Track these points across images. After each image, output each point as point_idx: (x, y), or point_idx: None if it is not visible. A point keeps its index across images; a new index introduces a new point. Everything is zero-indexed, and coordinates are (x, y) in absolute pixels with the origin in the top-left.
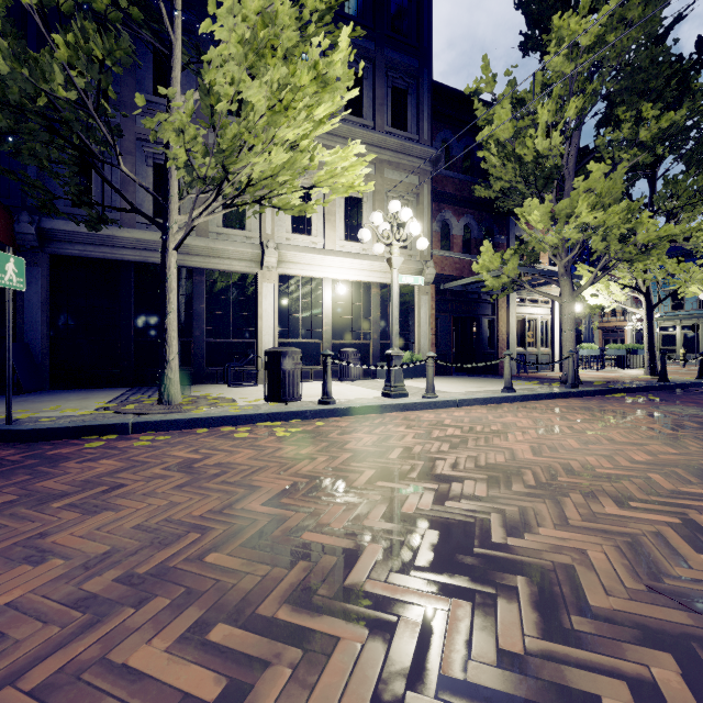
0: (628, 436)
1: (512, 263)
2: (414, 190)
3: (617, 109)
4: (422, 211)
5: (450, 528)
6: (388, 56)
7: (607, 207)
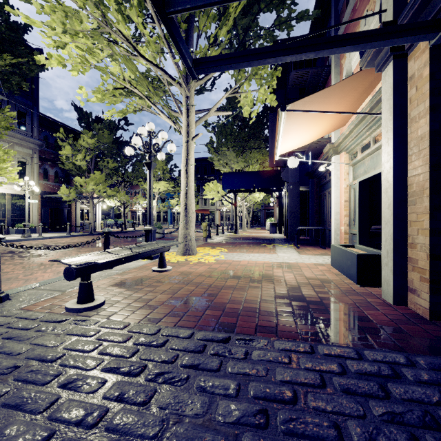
0: (88, 239)
1: (73, 193)
2: (30, 156)
3: (103, 157)
4: (34, 165)
5: (47, 245)
6: (16, 98)
7: (101, 182)
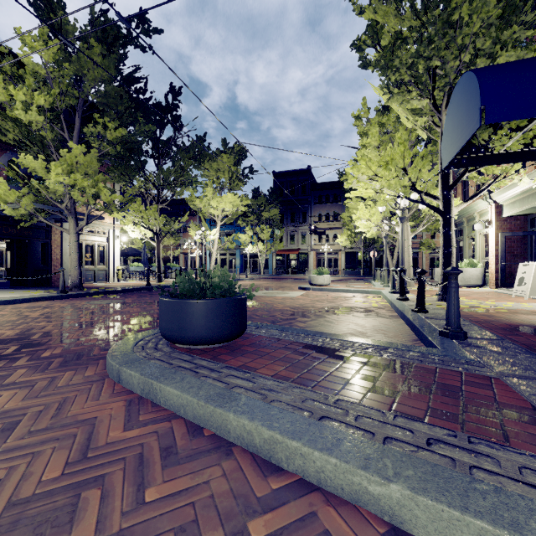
0: None
1: (26, 199)
2: None
3: (95, 114)
4: None
5: None
6: None
7: (91, 174)
